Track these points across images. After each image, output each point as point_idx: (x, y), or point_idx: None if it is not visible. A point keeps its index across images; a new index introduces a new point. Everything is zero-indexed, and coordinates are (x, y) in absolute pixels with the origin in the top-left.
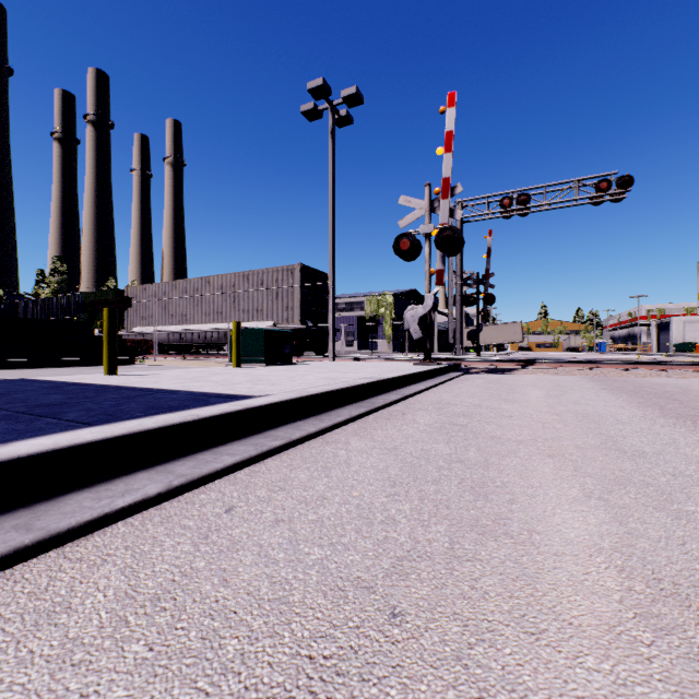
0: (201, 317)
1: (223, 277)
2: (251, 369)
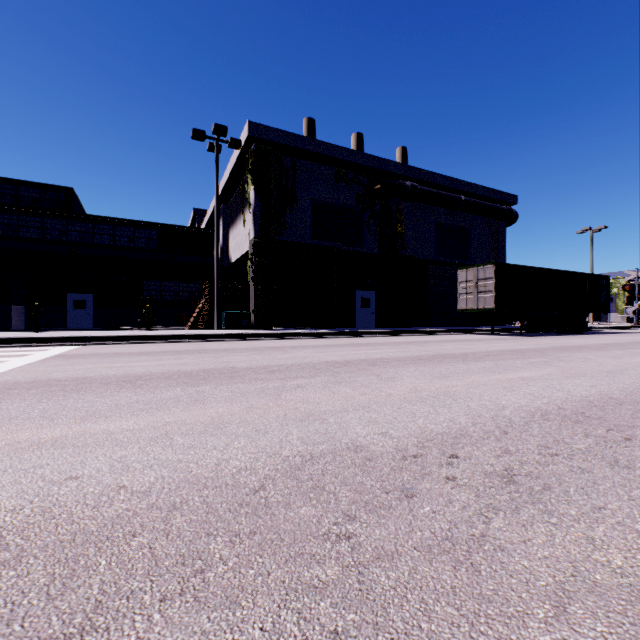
0: None
1: None
2: None
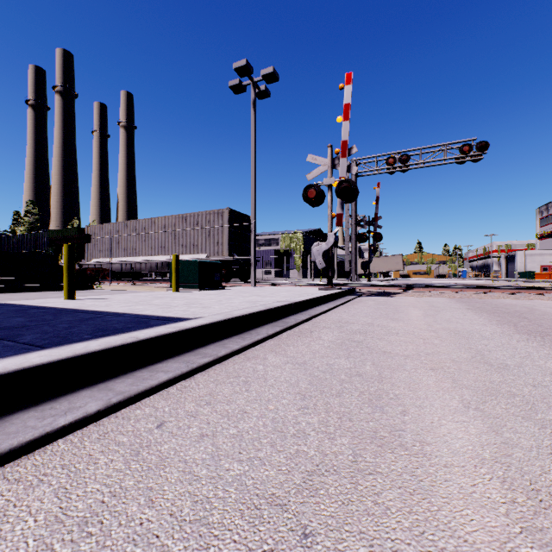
0: (148, 250)
1: (166, 219)
2: (188, 293)
